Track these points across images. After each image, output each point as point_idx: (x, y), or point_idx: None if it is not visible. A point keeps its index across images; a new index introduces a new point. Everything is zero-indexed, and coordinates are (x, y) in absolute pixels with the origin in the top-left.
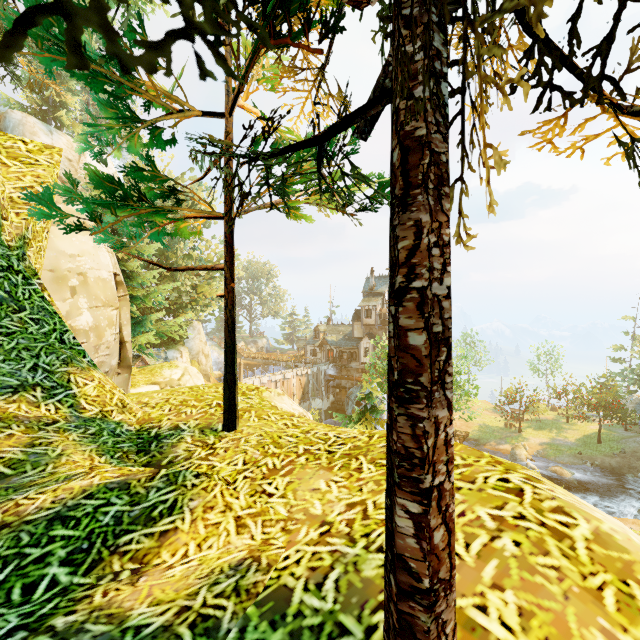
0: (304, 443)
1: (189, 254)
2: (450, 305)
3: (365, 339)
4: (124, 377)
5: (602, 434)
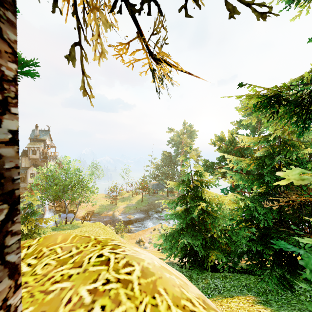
0: None
1: None
2: (17, 152)
3: (31, 168)
4: None
5: (143, 198)
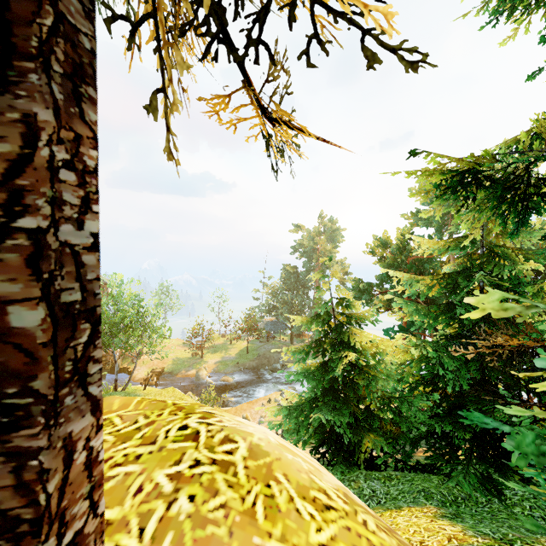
0: None
1: None
2: (98, 260)
3: None
4: None
5: (249, 347)
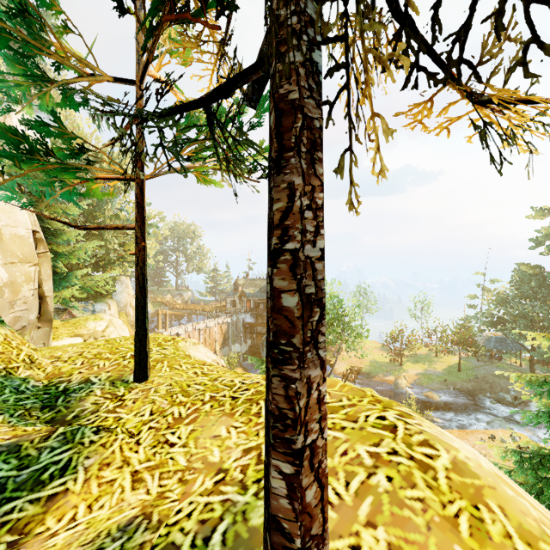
0: (211, 390)
1: (117, 214)
2: (323, 267)
3: None
4: (45, 330)
5: (461, 364)
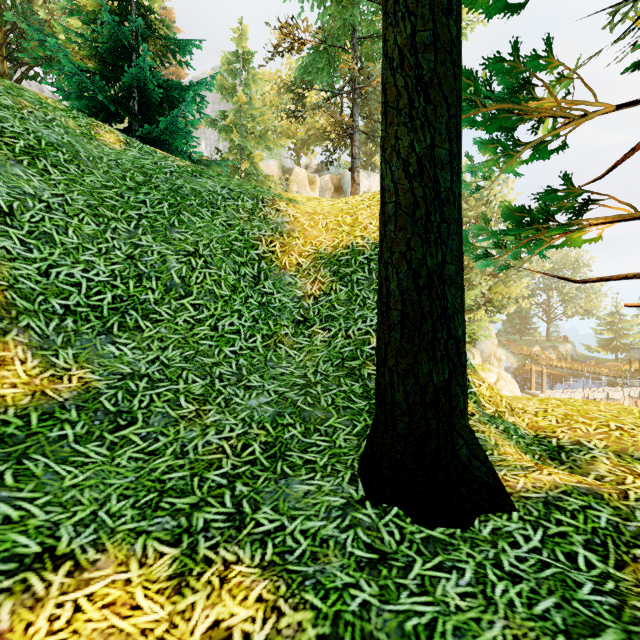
0: None
1: None
2: None
3: None
4: None
5: None
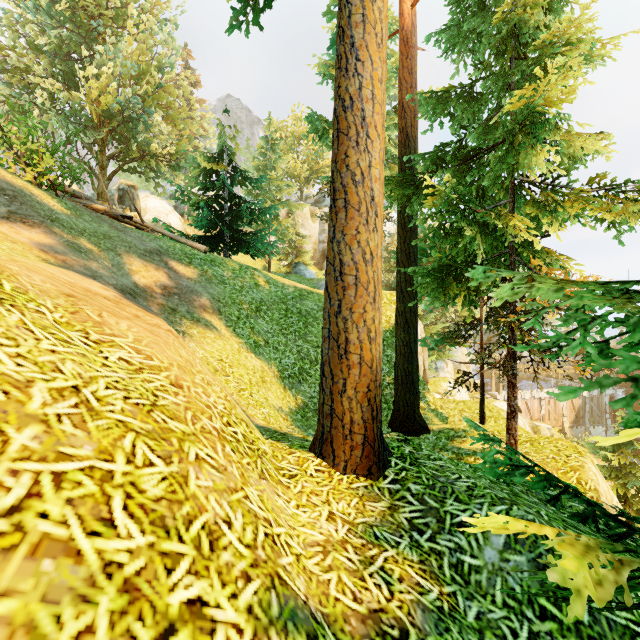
0: None
1: None
2: (516, 406)
3: None
4: None
5: None
